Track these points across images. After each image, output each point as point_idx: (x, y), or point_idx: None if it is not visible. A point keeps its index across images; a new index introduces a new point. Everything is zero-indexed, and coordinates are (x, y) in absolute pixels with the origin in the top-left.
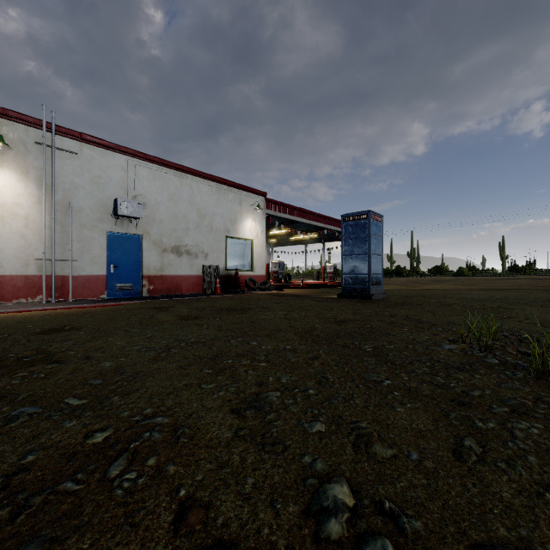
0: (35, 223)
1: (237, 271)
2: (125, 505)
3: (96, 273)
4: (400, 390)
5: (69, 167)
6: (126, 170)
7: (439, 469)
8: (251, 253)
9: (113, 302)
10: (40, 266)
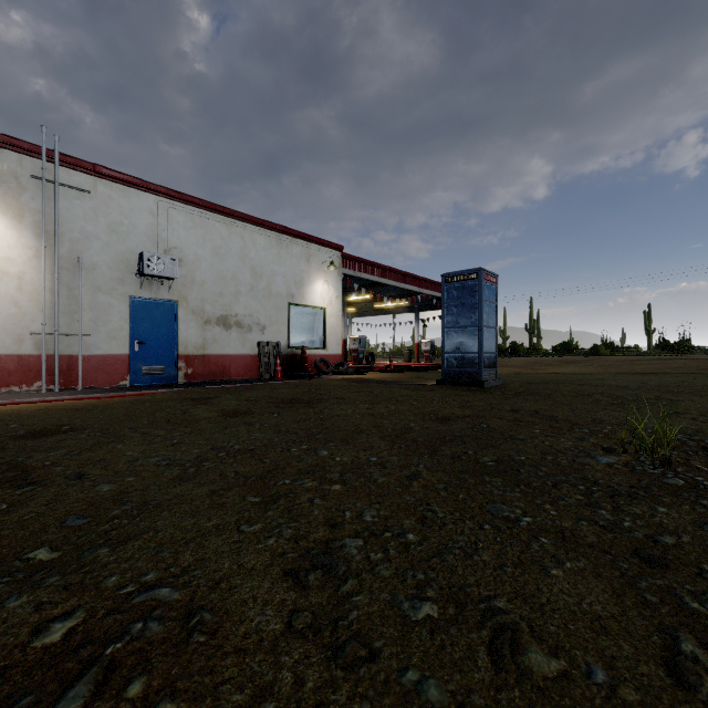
0: (32, 284)
1: (304, 350)
2: None
3: (115, 352)
4: (547, 534)
5: (78, 209)
6: (156, 215)
7: (651, 707)
8: (322, 326)
9: (136, 391)
10: (39, 343)
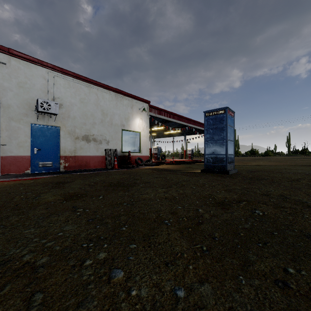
0: None
1: (129, 153)
2: None
3: (22, 154)
4: None
5: None
6: (47, 79)
7: None
8: (139, 141)
9: (29, 177)
10: None
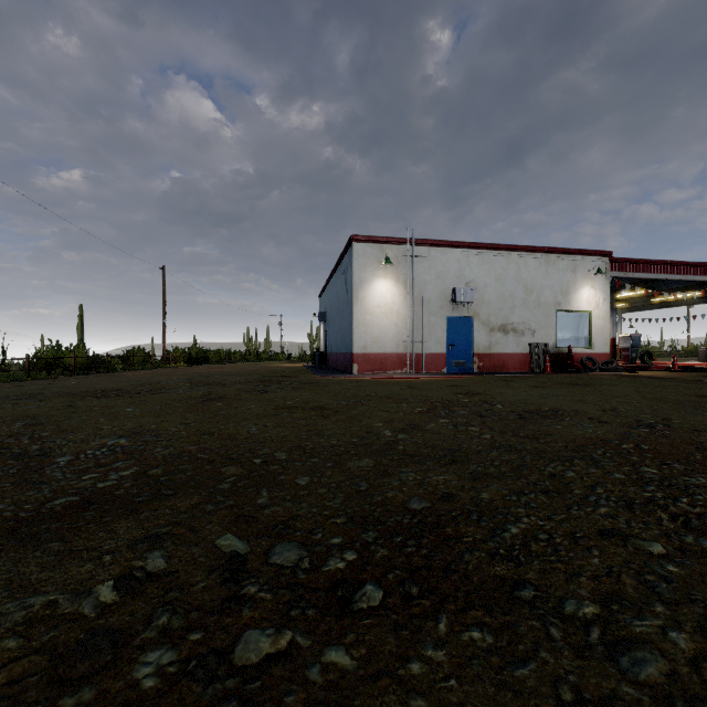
0: (402, 314)
1: (570, 349)
2: (570, 416)
3: (439, 351)
4: None
5: (421, 268)
6: (460, 261)
7: (700, 425)
8: (588, 327)
9: (457, 375)
10: (405, 346)
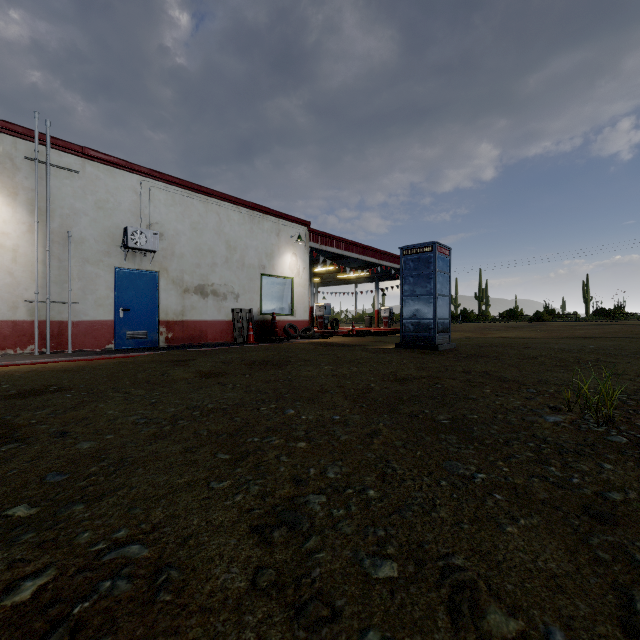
0: (26, 256)
1: (274, 316)
2: None
3: (102, 318)
4: (501, 490)
5: (68, 188)
6: (139, 193)
7: None
8: (291, 294)
9: (121, 354)
10: (32, 310)
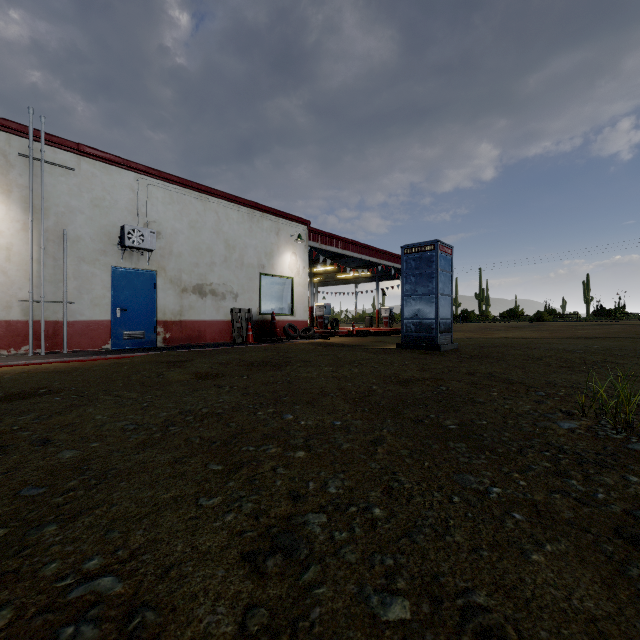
0: (20, 255)
1: (274, 316)
2: None
3: (98, 318)
4: (520, 508)
5: (63, 185)
6: (136, 191)
7: None
8: (291, 294)
9: (117, 355)
10: (26, 310)
